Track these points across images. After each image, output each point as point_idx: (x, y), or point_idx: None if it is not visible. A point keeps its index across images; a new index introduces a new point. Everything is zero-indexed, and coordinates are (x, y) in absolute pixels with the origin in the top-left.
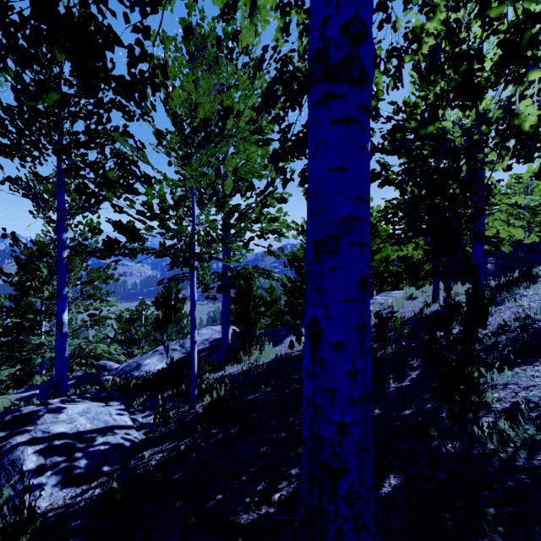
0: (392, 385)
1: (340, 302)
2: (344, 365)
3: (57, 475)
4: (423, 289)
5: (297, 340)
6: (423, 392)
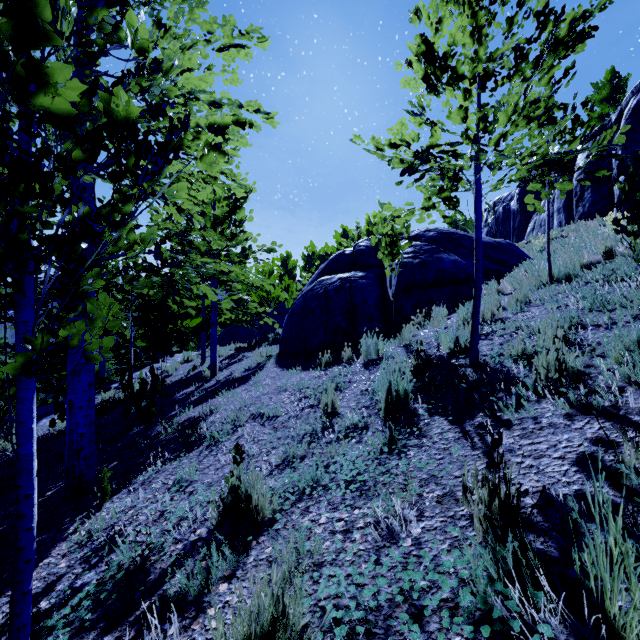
0: (136, 429)
1: (81, 392)
2: (83, 414)
3: None
4: (200, 352)
5: (60, 417)
6: (151, 428)
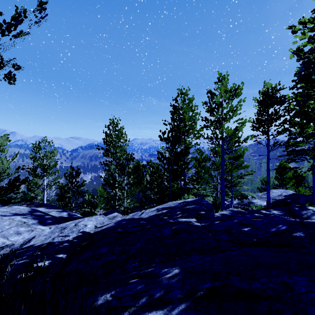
0: None
1: None
2: None
3: None
4: None
5: None
6: None
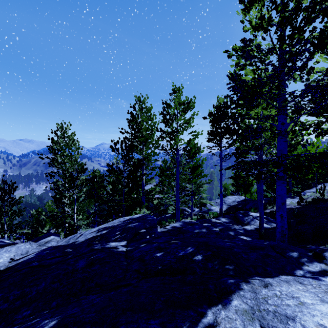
0: None
1: None
2: None
3: (271, 222)
4: None
5: (301, 201)
6: None
